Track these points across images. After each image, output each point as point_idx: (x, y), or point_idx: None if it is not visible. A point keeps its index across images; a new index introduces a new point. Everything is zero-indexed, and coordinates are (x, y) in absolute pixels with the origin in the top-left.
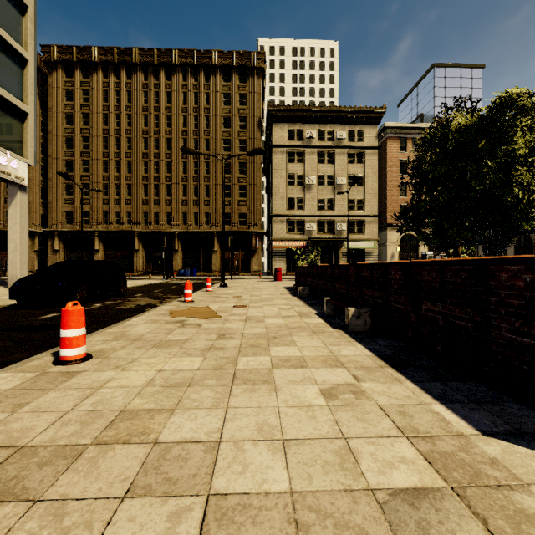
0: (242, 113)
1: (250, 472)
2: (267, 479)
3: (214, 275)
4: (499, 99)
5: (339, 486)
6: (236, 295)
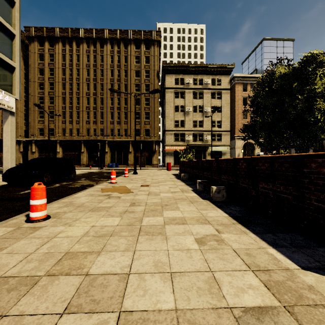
0: (146, 68)
1: (148, 295)
2: (160, 300)
3: (130, 167)
4: (305, 57)
5: (208, 305)
6: (143, 179)
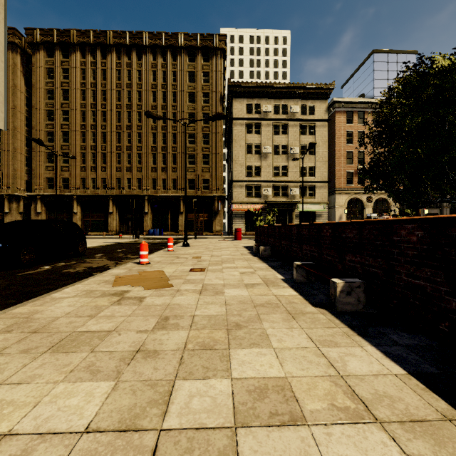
0: (205, 89)
1: None
2: None
3: (180, 234)
4: None
5: None
6: (197, 255)
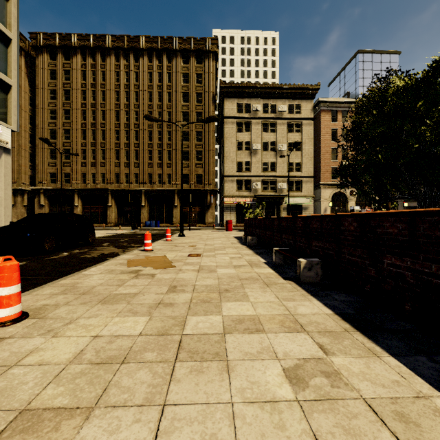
0: (198, 89)
1: None
2: None
3: (175, 226)
4: (435, 63)
5: None
6: (192, 244)
